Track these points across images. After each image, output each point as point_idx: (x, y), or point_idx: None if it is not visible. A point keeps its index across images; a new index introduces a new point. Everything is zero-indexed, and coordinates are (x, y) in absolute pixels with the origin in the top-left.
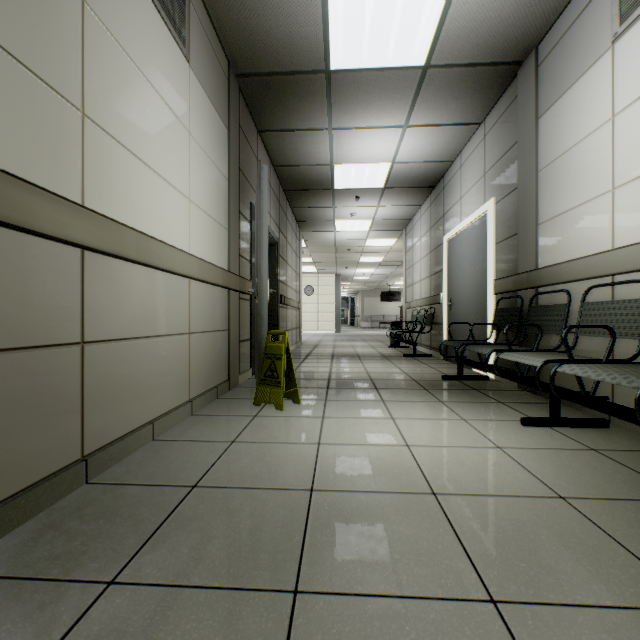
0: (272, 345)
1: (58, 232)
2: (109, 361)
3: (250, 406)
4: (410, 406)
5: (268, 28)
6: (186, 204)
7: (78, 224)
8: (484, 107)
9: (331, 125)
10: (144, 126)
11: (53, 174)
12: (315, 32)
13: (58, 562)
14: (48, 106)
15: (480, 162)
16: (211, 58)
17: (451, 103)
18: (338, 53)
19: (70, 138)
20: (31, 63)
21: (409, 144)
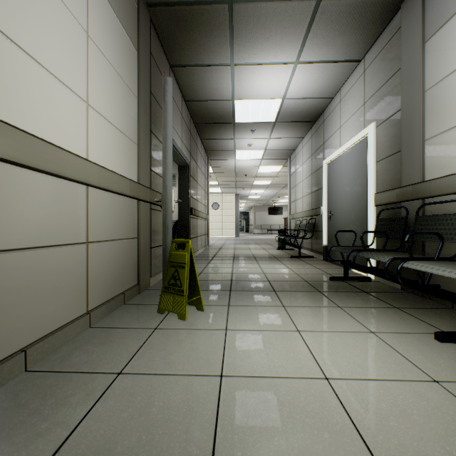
0: (176, 253)
1: None
2: None
3: (153, 314)
4: (311, 313)
5: None
6: (83, 107)
7: None
8: (366, 43)
9: (233, 61)
10: None
11: None
12: None
13: None
14: None
15: (359, 94)
16: None
17: (338, 39)
18: None
19: None
20: None
21: (298, 81)
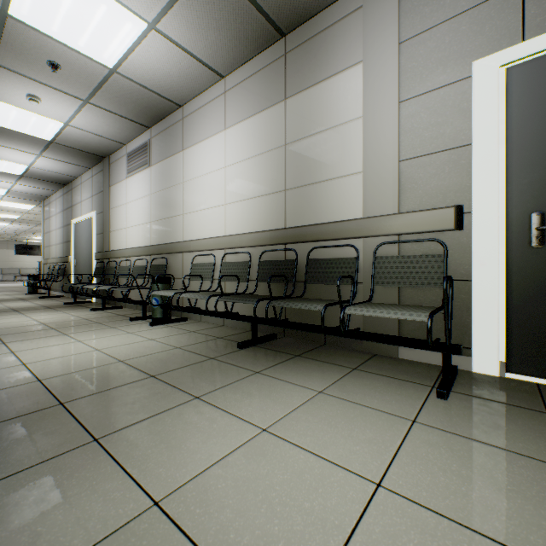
0: None
1: None
2: None
3: None
4: (40, 313)
5: None
6: None
7: None
8: (91, 164)
9: None
10: None
11: None
12: None
13: None
14: None
15: (91, 188)
16: None
17: (70, 157)
18: None
19: None
20: None
21: (43, 162)
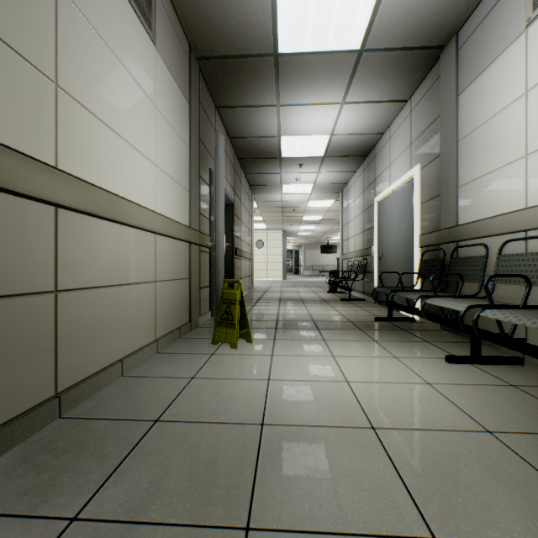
0: (228, 292)
1: (32, 191)
2: (81, 307)
3: (208, 345)
4: (348, 345)
5: (224, 16)
6: (152, 168)
7: (51, 184)
8: (410, 86)
9: (279, 102)
10: (114, 99)
11: (28, 138)
12: (265, 20)
13: (26, 497)
14: (23, 76)
15: (407, 134)
16: (175, 42)
17: (382, 83)
18: (285, 38)
19: (44, 106)
20: (6, 36)
21: (346, 118)
